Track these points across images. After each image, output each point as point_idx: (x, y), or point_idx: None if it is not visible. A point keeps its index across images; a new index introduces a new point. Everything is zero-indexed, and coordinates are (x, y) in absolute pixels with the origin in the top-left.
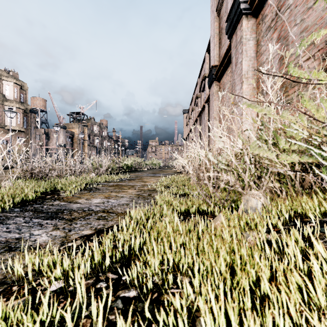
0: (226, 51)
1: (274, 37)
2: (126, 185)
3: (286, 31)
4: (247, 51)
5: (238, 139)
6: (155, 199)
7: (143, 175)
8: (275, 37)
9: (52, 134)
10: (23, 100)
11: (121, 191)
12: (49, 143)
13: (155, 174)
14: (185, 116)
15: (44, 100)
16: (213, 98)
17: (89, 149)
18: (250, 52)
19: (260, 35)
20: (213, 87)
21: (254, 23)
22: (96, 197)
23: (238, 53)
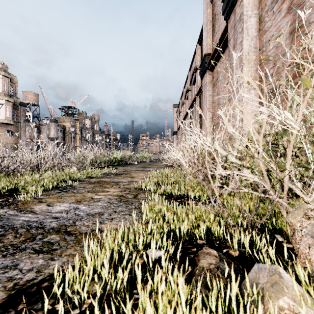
0: (221, 35)
1: (283, 7)
2: (110, 182)
3: None
4: (248, 30)
5: (285, 112)
6: (141, 203)
7: (132, 169)
8: (284, 7)
9: (43, 128)
10: (12, 93)
11: (101, 190)
12: (40, 136)
13: (145, 168)
14: (175, 110)
15: (36, 95)
16: (205, 88)
17: (80, 143)
18: (252, 30)
19: (264, 10)
20: (205, 77)
21: None
22: (63, 201)
23: (237, 33)
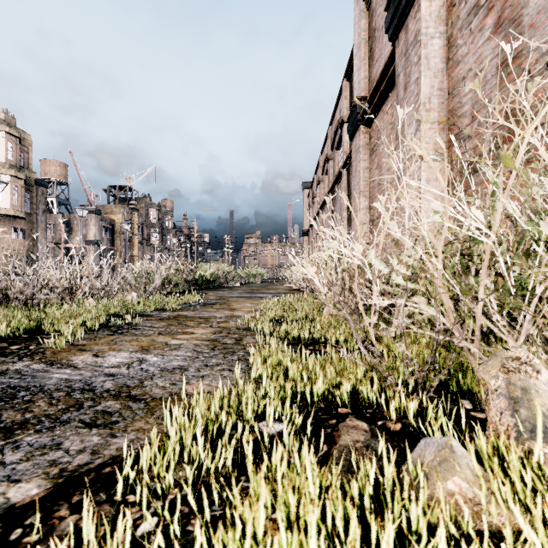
0: (385, 67)
1: (486, 24)
2: (195, 318)
3: (517, 6)
4: (428, 59)
5: (473, 208)
6: (248, 352)
7: (231, 296)
8: (489, 23)
9: (76, 224)
10: (23, 163)
11: (181, 331)
12: (71, 239)
13: (254, 293)
14: (306, 193)
15: (63, 166)
16: (358, 156)
17: (141, 249)
18: (435, 60)
19: (456, 26)
20: (358, 137)
21: (442, 5)
22: (120, 348)
23: (410, 64)
